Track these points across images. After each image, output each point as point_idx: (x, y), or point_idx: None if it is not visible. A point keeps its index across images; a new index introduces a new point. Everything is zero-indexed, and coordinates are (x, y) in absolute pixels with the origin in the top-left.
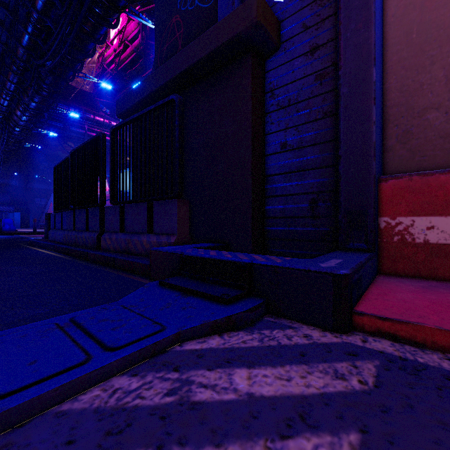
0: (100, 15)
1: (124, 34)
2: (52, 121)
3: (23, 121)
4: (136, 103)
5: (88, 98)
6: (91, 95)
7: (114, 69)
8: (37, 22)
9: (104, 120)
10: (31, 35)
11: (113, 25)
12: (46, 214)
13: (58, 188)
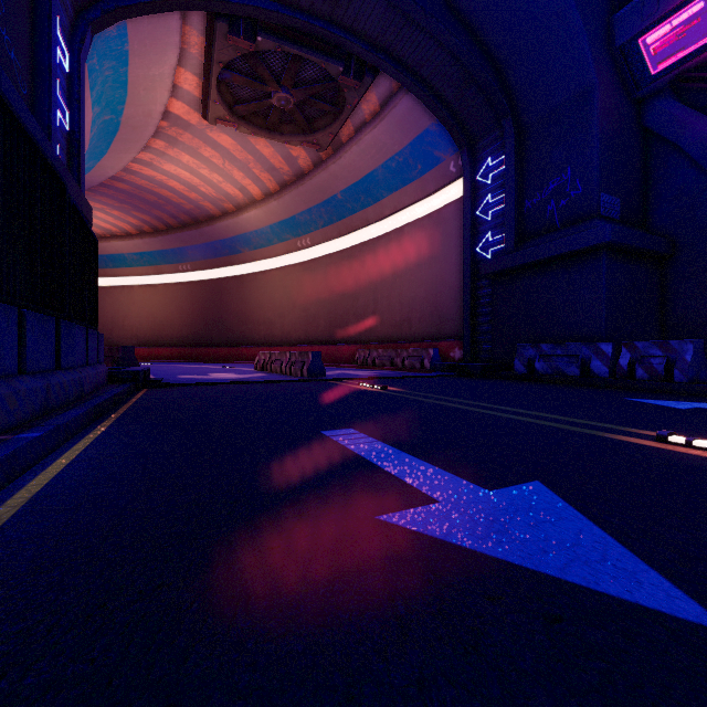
0: None
1: None
2: None
3: None
4: None
5: None
6: None
7: None
8: None
9: None
10: None
11: None
12: None
13: None
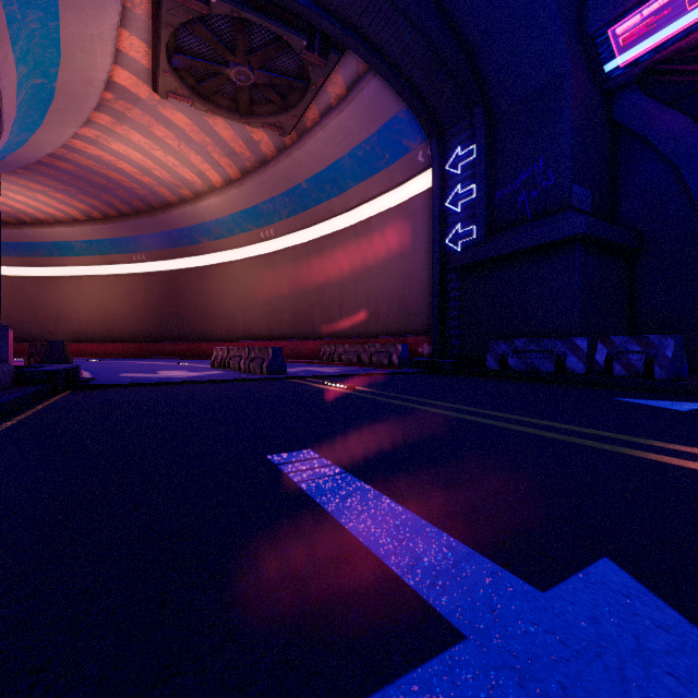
0: None
1: None
2: None
3: None
4: None
5: None
6: None
7: None
8: None
9: None
10: None
11: None
12: None
13: None
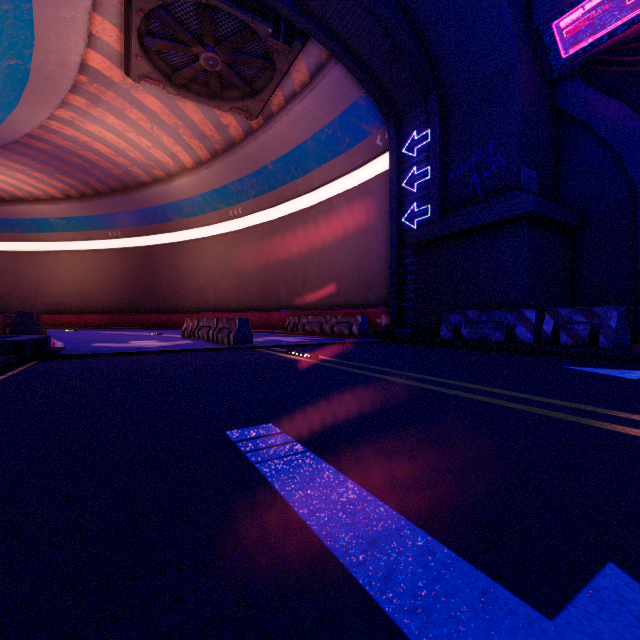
0: None
1: None
2: None
3: None
4: None
5: None
6: None
7: None
8: None
9: None
10: None
11: None
12: None
13: None
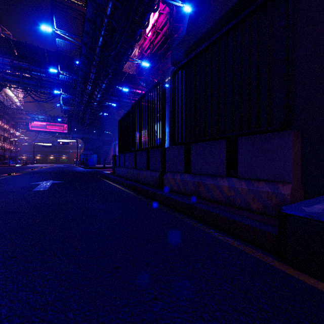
0: (147, 3)
1: (156, 26)
2: (112, 97)
3: (98, 97)
4: (194, 42)
5: (132, 78)
6: (134, 76)
7: (150, 52)
8: (107, 25)
9: (141, 92)
10: (103, 36)
11: (155, 9)
12: (113, 155)
13: (121, 135)
